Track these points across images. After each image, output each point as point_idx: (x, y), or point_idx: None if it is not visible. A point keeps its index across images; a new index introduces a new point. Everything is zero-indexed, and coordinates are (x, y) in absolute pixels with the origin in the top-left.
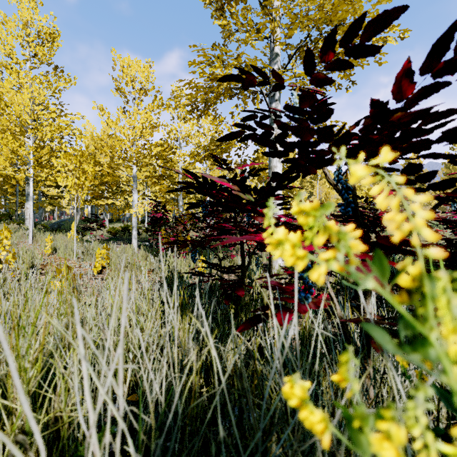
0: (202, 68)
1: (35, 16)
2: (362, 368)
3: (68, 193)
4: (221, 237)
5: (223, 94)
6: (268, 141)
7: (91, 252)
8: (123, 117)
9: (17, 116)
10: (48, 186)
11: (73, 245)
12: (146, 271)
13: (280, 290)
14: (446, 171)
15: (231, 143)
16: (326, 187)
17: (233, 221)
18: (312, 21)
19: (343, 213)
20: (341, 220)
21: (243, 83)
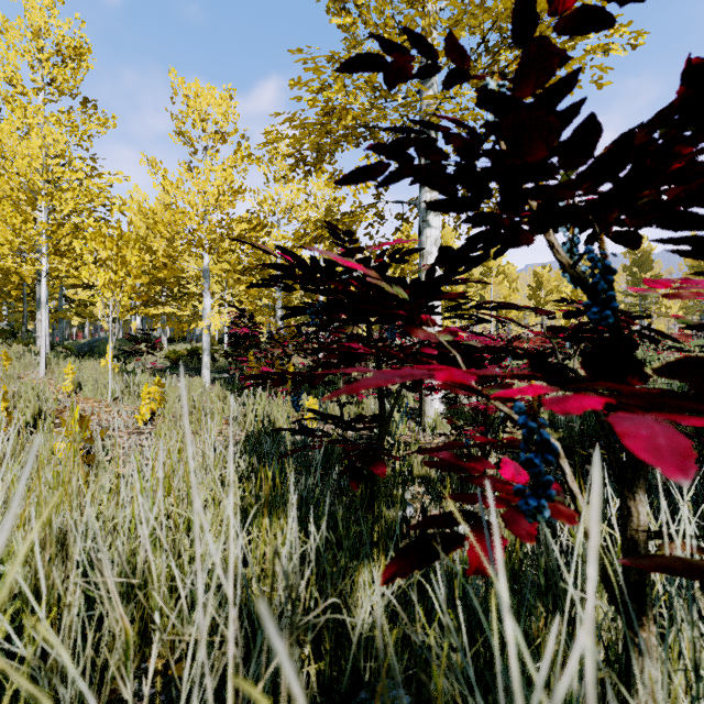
0: (312, 91)
1: (51, 19)
2: (630, 634)
3: (99, 296)
4: (345, 371)
5: (345, 136)
6: (441, 175)
7: (135, 390)
8: (188, 176)
9: (21, 175)
10: (74, 286)
11: (107, 378)
12: (222, 421)
13: (459, 473)
14: (692, 262)
15: (359, 217)
16: (505, 288)
17: (365, 338)
18: (490, 16)
19: (595, 322)
20: (567, 336)
21: (387, 76)
